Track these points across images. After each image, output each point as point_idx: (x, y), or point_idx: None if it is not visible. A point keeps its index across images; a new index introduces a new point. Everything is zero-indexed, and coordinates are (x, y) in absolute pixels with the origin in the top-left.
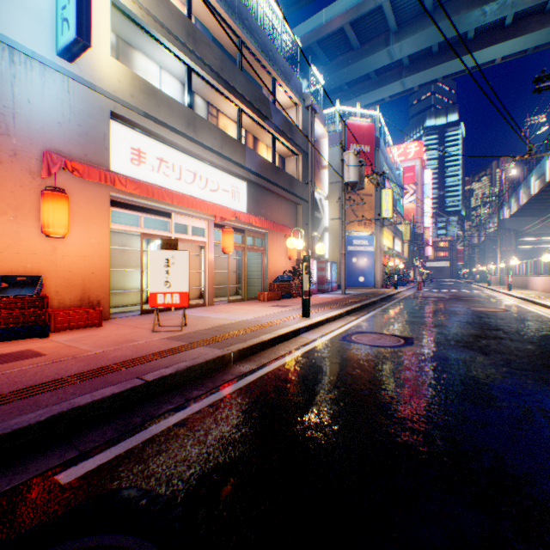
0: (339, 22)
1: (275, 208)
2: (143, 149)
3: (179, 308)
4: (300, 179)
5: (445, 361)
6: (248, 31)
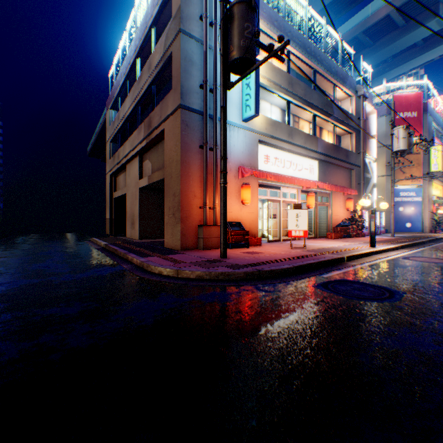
0: (384, 11)
1: (335, 175)
2: (268, 154)
3: (283, 240)
4: (353, 150)
5: None
6: (319, 62)
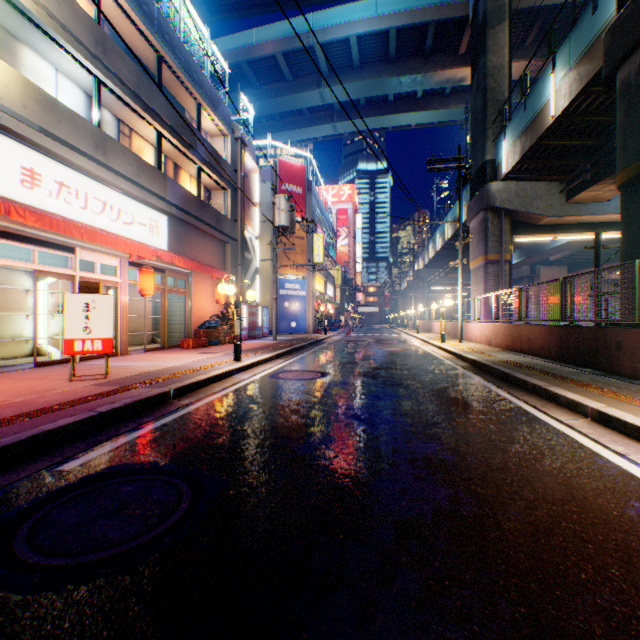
0: (272, 49)
1: (201, 246)
2: (38, 169)
3: (85, 358)
4: (229, 215)
5: (346, 384)
6: (170, 47)
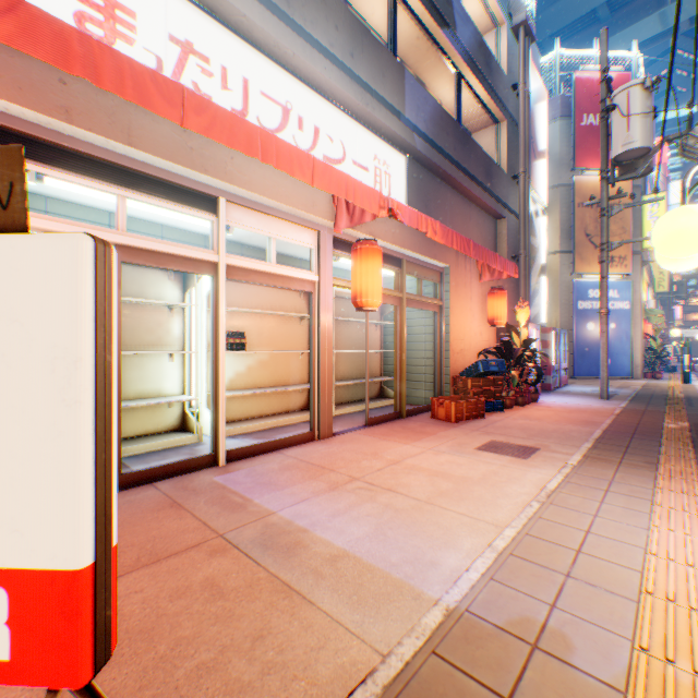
0: None
1: (458, 220)
2: None
3: (239, 453)
4: (501, 168)
5: None
6: None
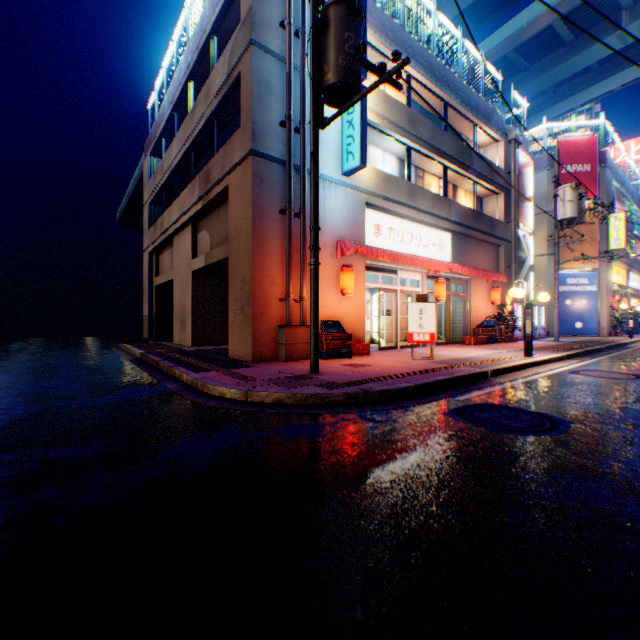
0: (545, 20)
1: (475, 253)
2: (380, 223)
3: (401, 347)
4: (500, 219)
5: None
6: (452, 92)
